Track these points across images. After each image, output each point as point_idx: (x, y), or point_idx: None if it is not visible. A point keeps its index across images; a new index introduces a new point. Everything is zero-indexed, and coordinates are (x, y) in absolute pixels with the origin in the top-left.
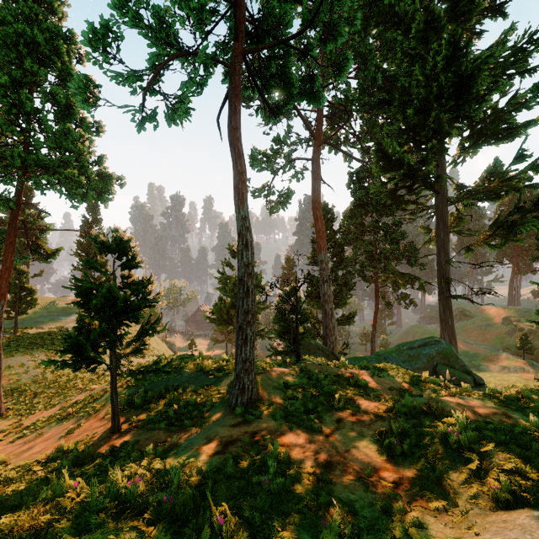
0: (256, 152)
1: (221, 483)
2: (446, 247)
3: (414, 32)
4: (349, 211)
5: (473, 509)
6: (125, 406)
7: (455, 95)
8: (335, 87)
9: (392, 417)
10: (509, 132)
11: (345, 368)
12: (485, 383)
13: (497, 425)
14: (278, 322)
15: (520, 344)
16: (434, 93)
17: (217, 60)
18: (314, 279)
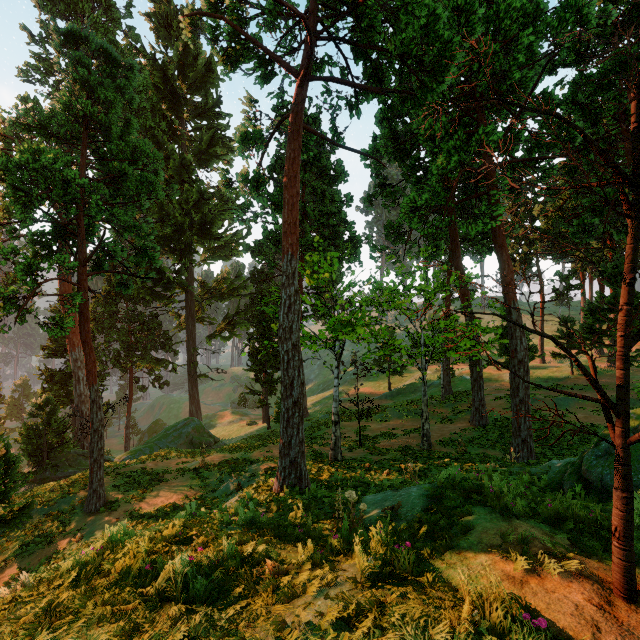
0: None
1: (141, 520)
2: (194, 336)
3: (172, 165)
4: (103, 298)
5: (219, 487)
6: None
7: (201, 228)
8: None
9: (186, 476)
10: (234, 253)
11: (144, 462)
12: (220, 437)
13: (225, 461)
14: (28, 441)
15: (240, 401)
16: (187, 224)
17: (71, 282)
18: (58, 375)
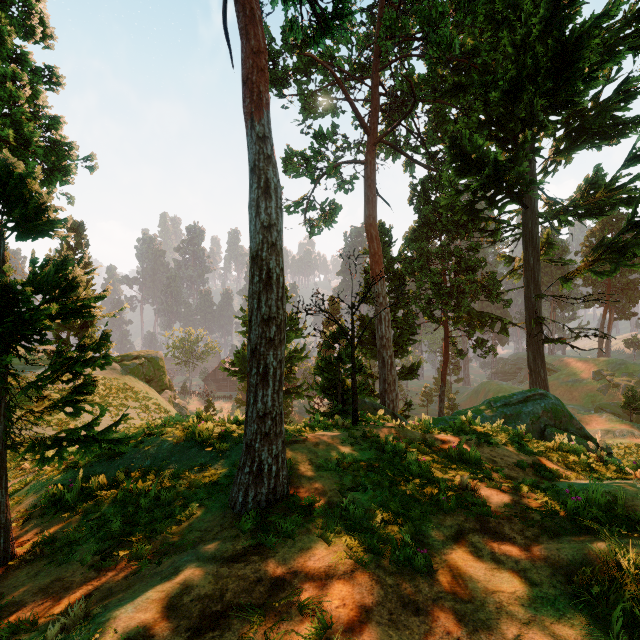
0: (291, 152)
1: None
2: (537, 277)
3: None
4: (412, 233)
5: None
6: (47, 505)
7: (554, 72)
8: (393, 74)
9: (568, 528)
10: (617, 130)
11: (432, 432)
12: None
13: None
14: (321, 374)
15: (625, 401)
16: (528, 67)
17: None
18: (367, 319)
